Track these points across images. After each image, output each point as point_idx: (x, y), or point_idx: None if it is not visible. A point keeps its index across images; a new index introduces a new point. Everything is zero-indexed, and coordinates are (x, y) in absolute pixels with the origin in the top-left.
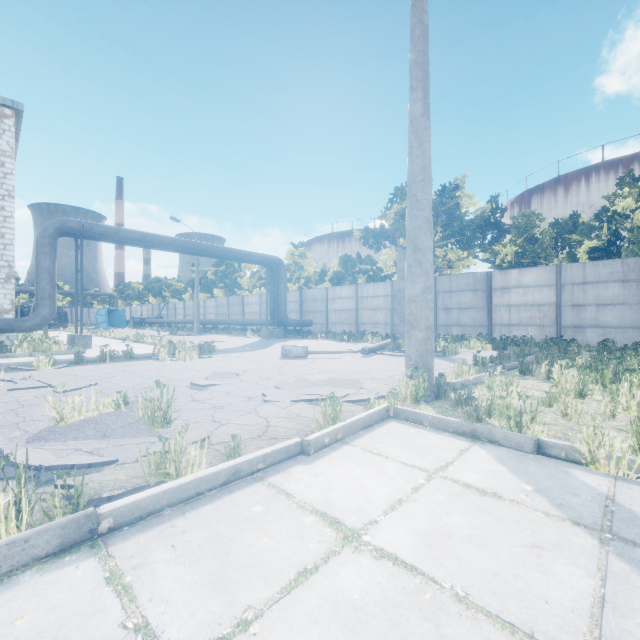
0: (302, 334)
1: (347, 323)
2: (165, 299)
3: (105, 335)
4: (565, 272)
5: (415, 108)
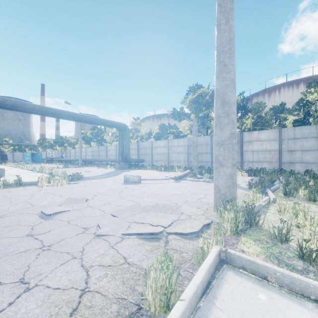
0: (138, 167)
1: (163, 160)
2: (65, 148)
3: (24, 167)
4: (284, 132)
5: None
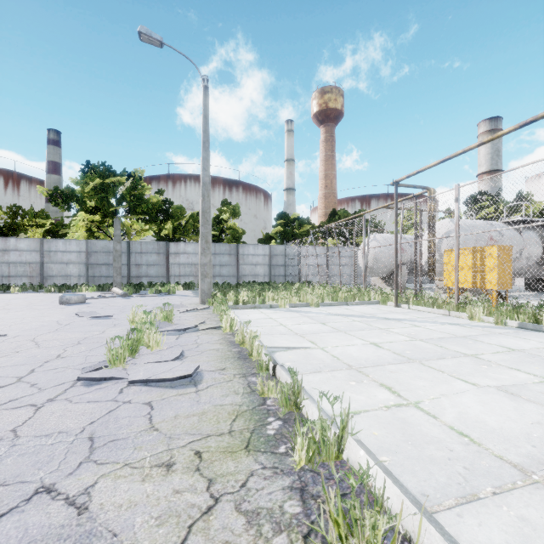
0: None
1: (28, 276)
2: None
3: None
4: None
5: (206, 179)
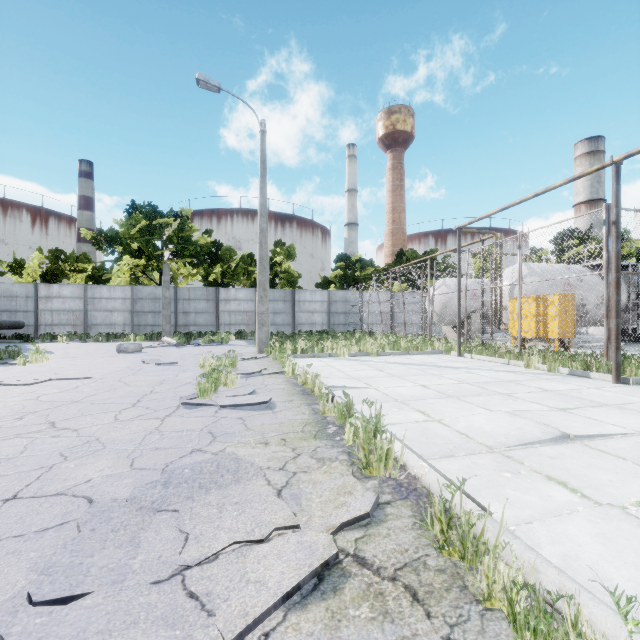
0: (26, 338)
1: (71, 324)
2: None
3: None
4: None
5: (264, 225)
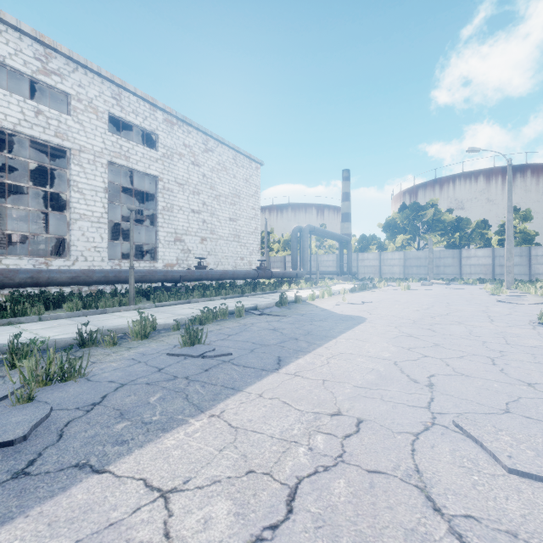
0: (361, 279)
1: (373, 273)
2: None
3: None
4: (496, 251)
5: (510, 217)
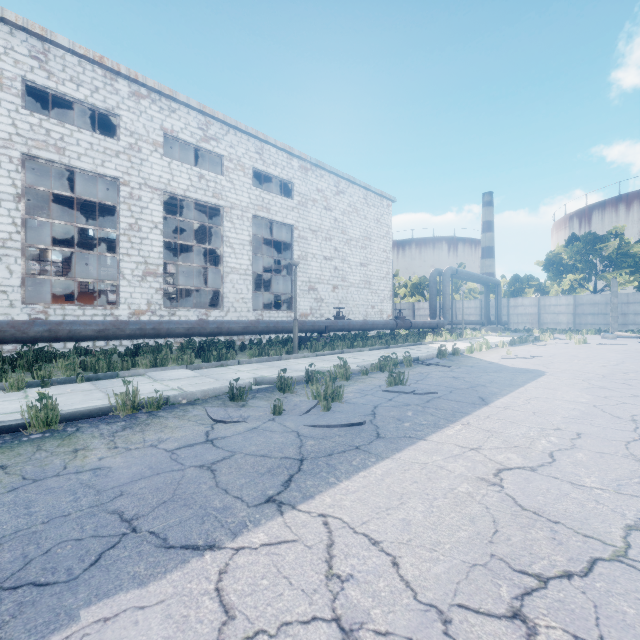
0: (514, 330)
1: (529, 323)
2: None
3: None
4: None
5: None
